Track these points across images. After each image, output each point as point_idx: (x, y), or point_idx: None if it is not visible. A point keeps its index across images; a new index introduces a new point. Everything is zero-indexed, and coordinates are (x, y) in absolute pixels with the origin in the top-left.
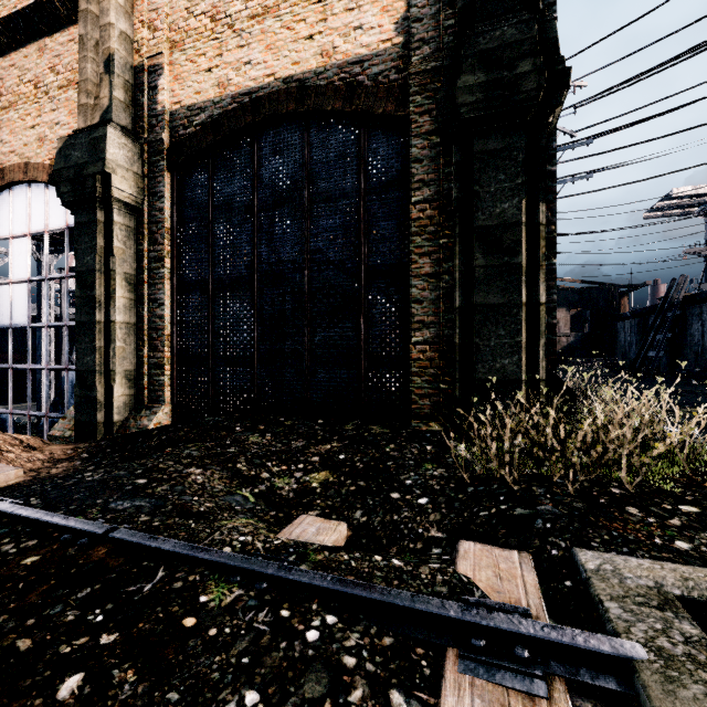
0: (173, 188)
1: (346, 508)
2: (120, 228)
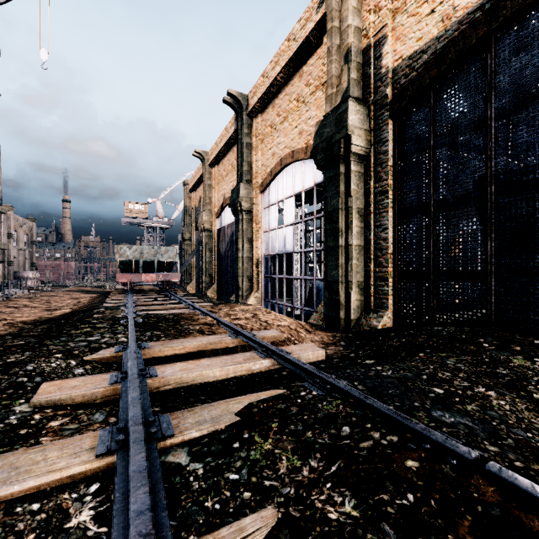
0: (395, 131)
1: None
2: (355, 174)
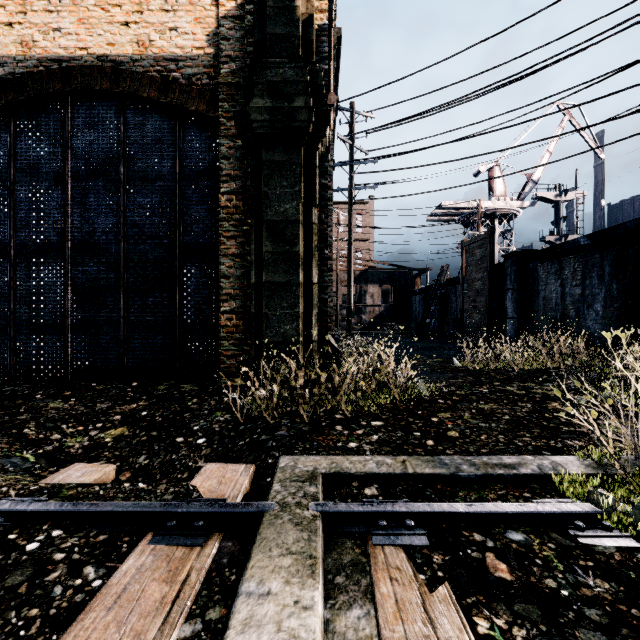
0: None
1: (132, 455)
2: None
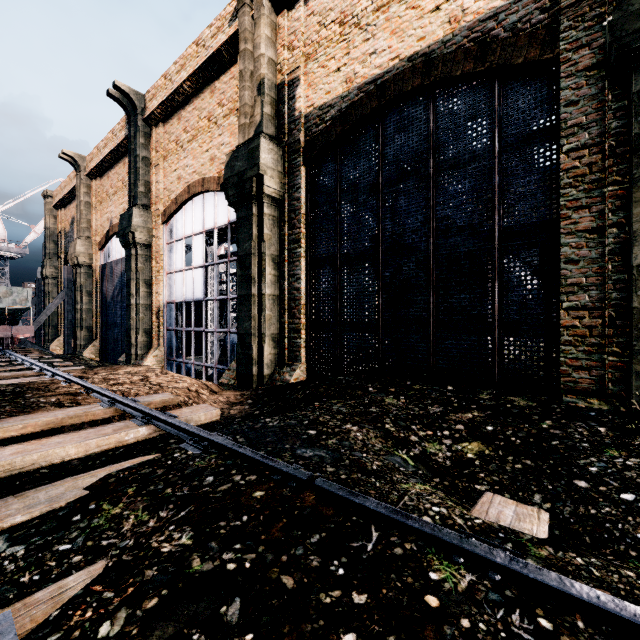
0: (307, 179)
1: (518, 488)
2: (268, 218)
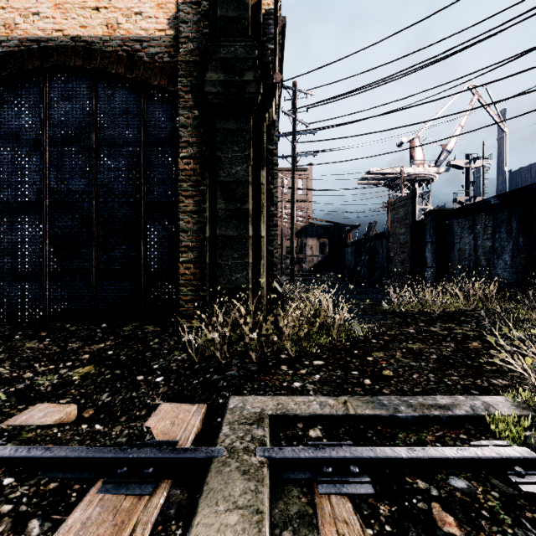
0: None
1: (96, 393)
2: None
